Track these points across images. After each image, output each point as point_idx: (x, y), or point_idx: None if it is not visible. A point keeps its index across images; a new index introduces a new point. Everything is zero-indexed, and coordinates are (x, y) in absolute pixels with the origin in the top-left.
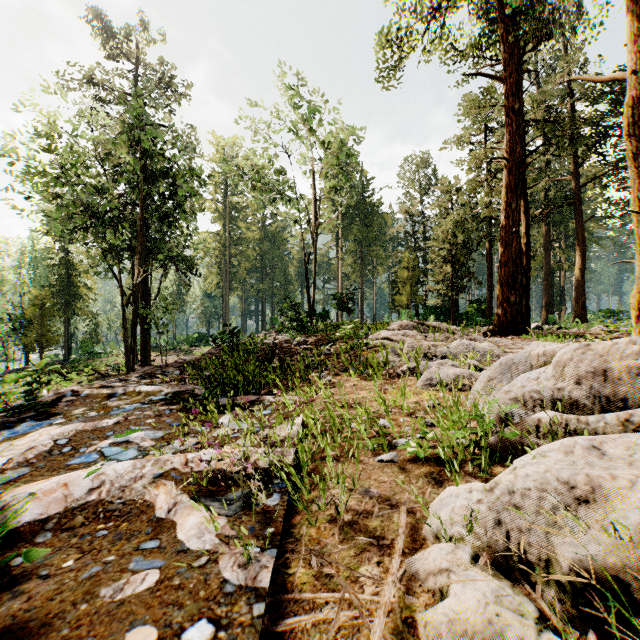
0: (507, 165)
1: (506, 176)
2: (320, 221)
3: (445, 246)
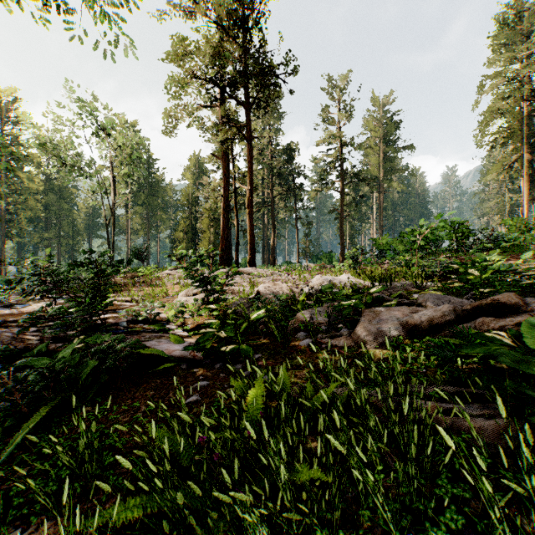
0: (223, 198)
1: (223, 203)
2: None
3: (206, 221)
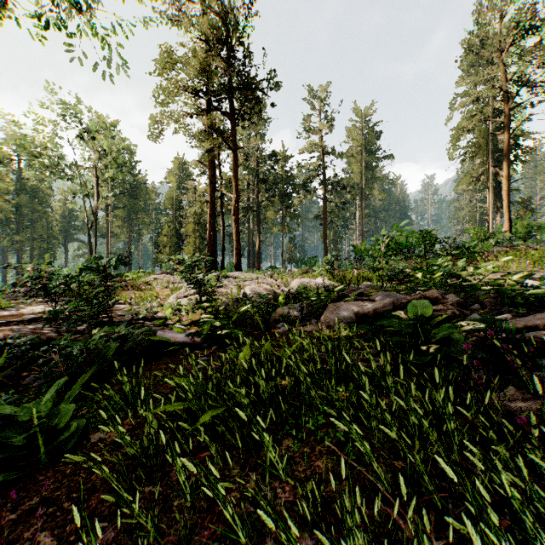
0: (210, 204)
1: (209, 209)
2: (89, 186)
3: (191, 225)
